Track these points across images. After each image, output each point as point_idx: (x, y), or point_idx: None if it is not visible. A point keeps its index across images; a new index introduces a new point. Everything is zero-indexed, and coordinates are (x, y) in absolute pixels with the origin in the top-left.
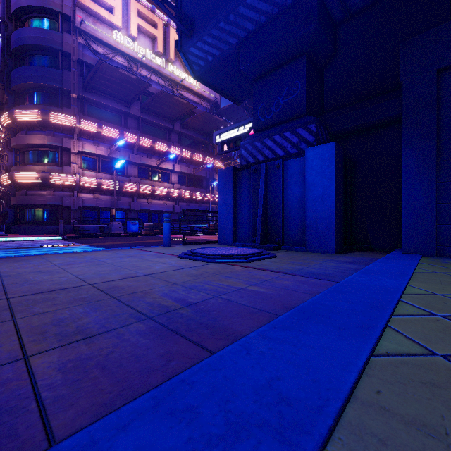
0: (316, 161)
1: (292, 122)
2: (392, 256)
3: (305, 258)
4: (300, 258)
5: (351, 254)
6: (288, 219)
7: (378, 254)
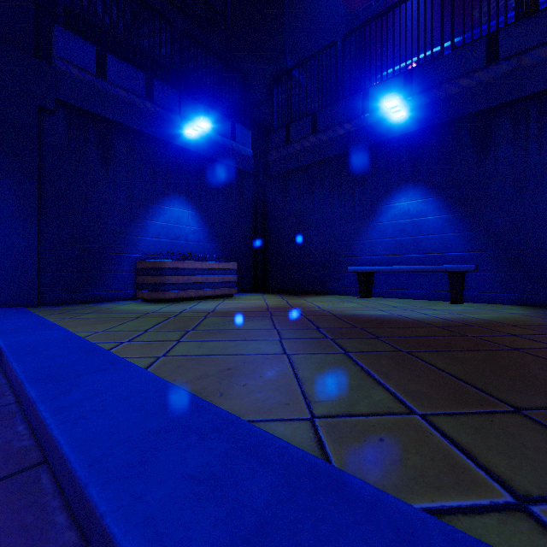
0: None
1: None
2: None
3: None
4: None
5: None
6: None
7: None
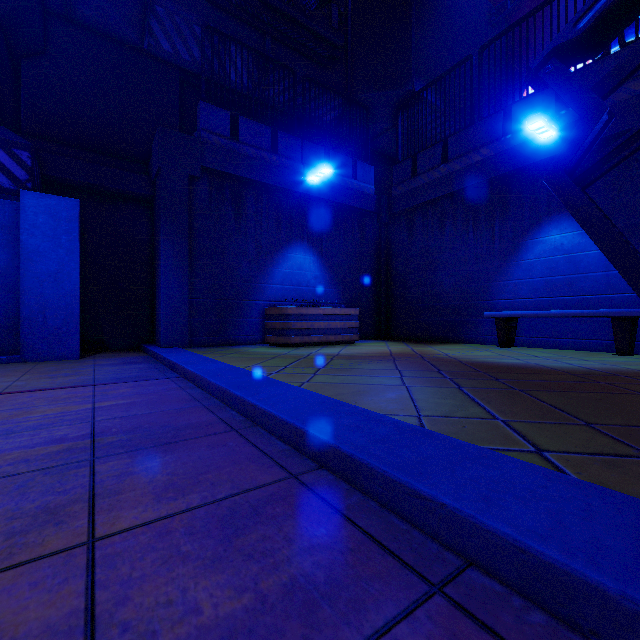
0: (45, 218)
1: None
2: (164, 351)
3: (52, 368)
4: (44, 370)
5: (100, 357)
6: None
7: (126, 352)
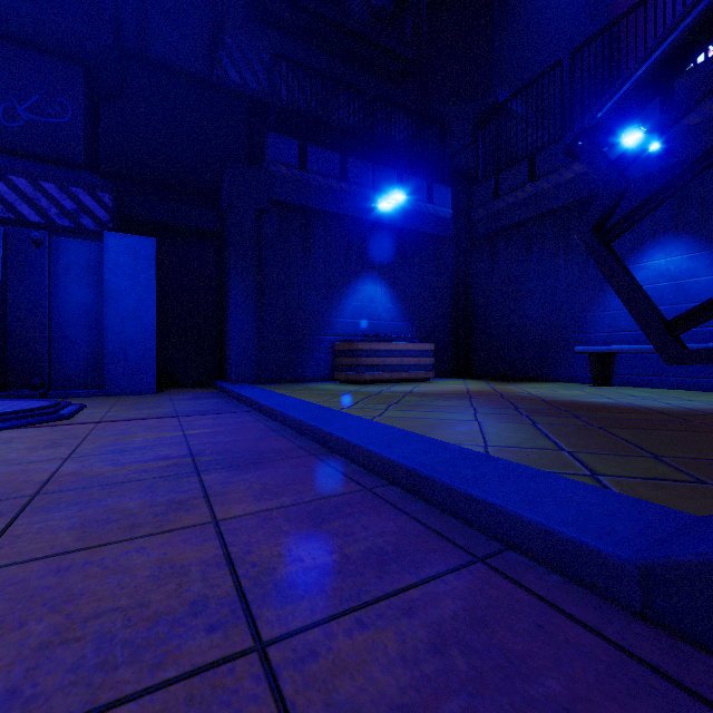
0: (125, 257)
1: (56, 167)
2: (235, 387)
3: (135, 402)
4: (128, 403)
5: (175, 392)
6: (62, 343)
7: (197, 388)
